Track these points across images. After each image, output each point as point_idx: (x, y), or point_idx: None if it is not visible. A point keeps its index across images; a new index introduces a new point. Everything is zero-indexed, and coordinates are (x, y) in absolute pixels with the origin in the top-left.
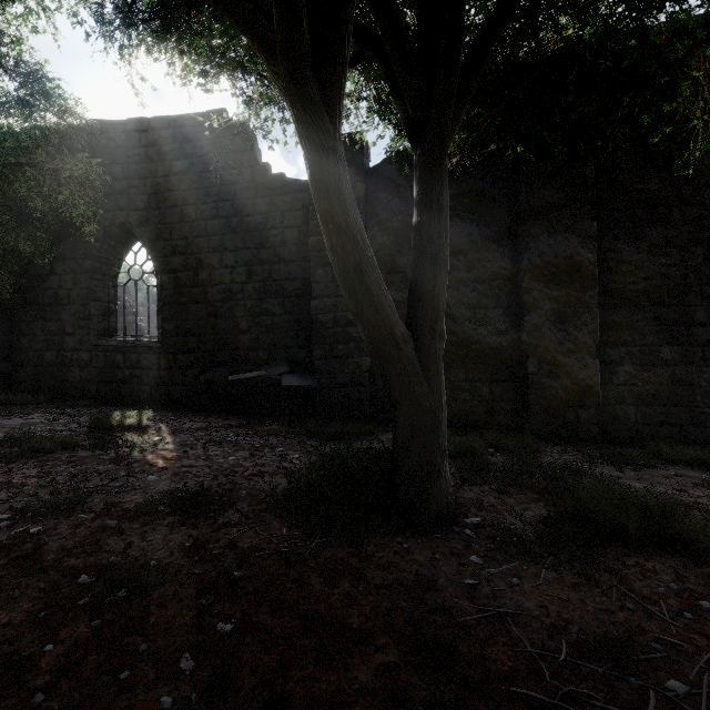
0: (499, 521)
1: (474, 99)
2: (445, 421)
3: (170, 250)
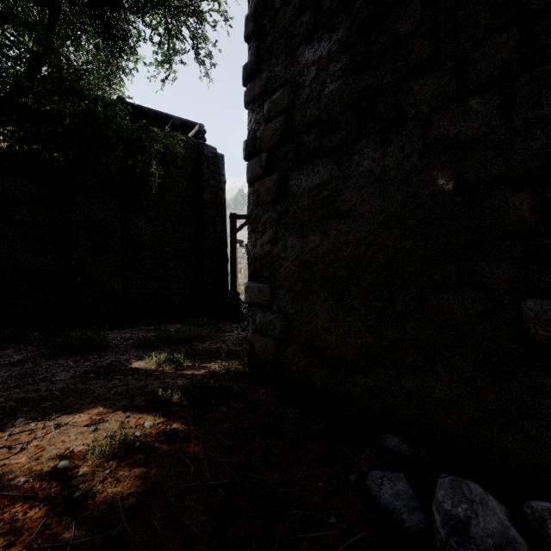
0: (7, 359)
1: (1, 125)
2: None
3: None
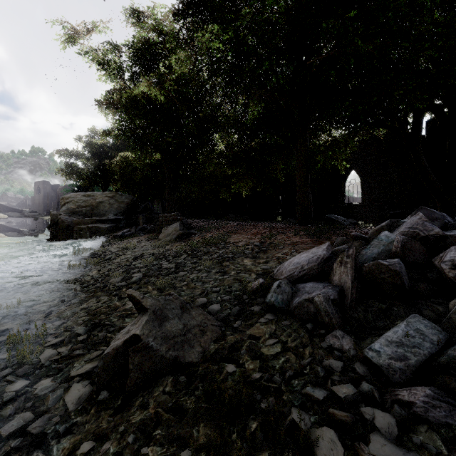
0: None
1: None
2: (454, 206)
3: (365, 172)
